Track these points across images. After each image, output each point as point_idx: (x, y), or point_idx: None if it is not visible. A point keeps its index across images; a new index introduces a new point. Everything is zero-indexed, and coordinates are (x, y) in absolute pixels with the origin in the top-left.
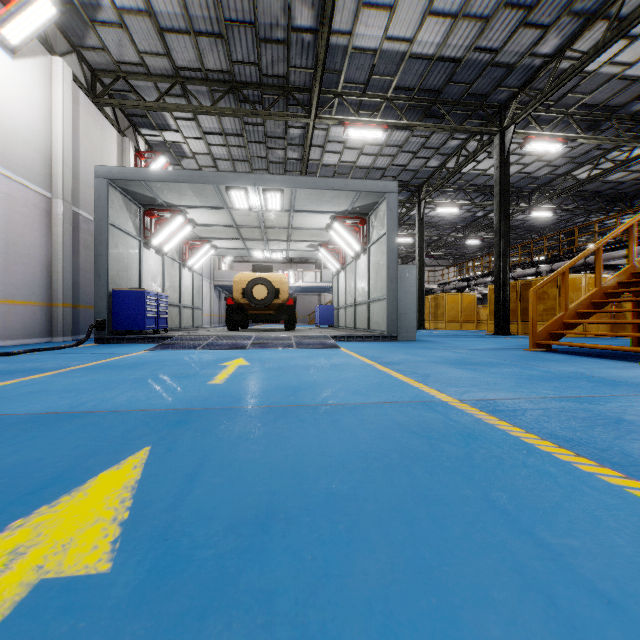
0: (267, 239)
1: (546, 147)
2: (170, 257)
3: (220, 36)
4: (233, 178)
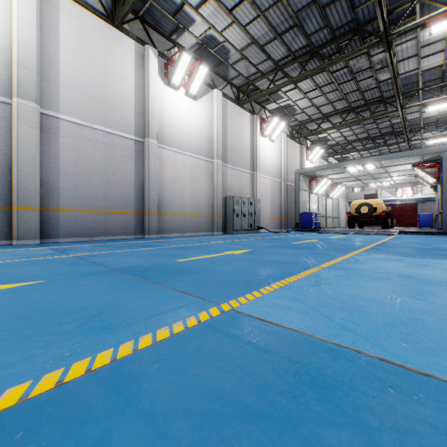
0: (375, 178)
1: None
2: (321, 195)
3: (342, 99)
4: (347, 163)
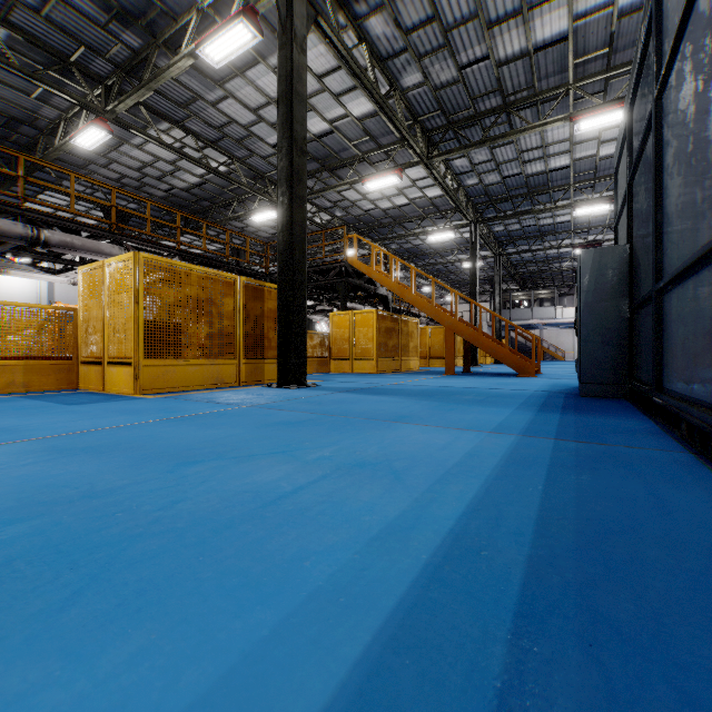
0: None
1: (221, 44)
2: None
3: None
4: None
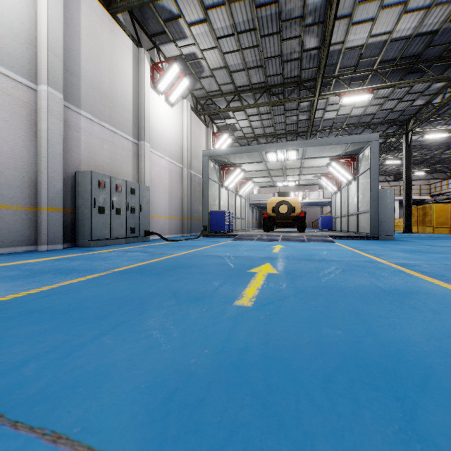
0: (286, 175)
1: None
2: (231, 190)
3: (261, 66)
4: (269, 147)
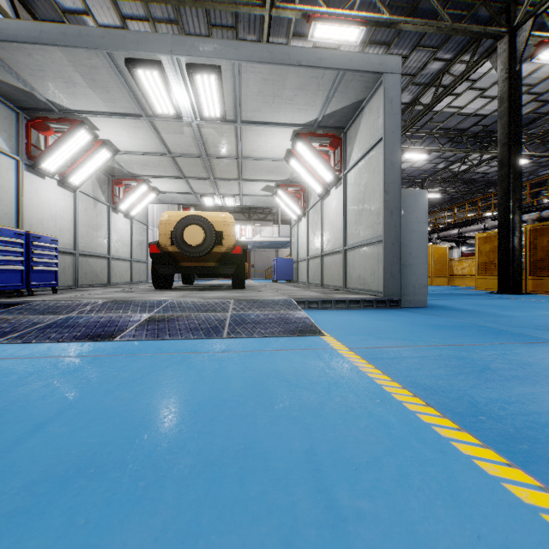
0: (214, 178)
1: None
2: (89, 195)
3: None
4: (135, 40)
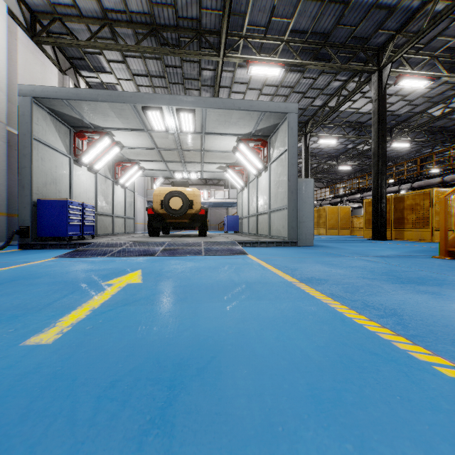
0: (184, 161)
1: (415, 84)
2: (103, 175)
3: None
4: (148, 98)
